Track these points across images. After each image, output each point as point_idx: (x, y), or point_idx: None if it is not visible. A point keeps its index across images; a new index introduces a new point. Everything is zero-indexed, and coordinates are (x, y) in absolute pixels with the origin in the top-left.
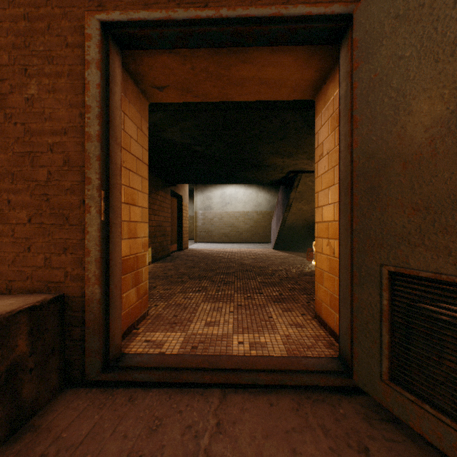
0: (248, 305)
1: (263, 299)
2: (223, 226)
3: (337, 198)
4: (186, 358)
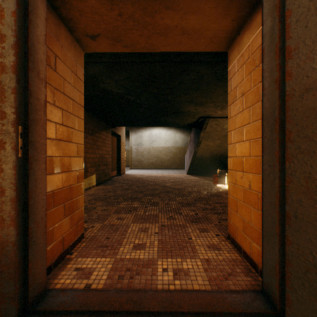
0: (171, 226)
1: (183, 219)
2: (150, 157)
3: (253, 136)
4: (110, 297)
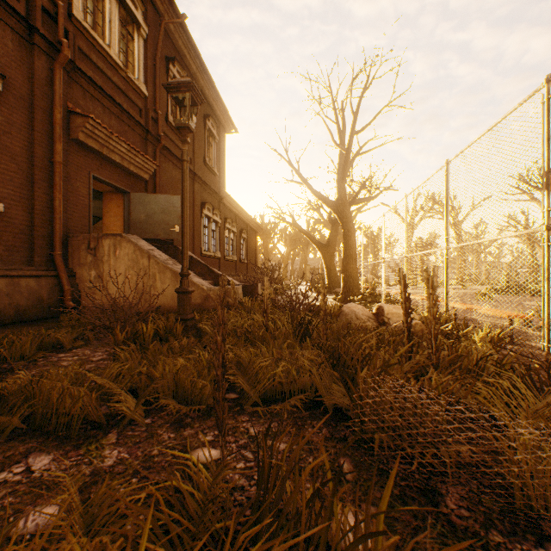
0: None
1: None
2: None
3: (119, 225)
4: None
